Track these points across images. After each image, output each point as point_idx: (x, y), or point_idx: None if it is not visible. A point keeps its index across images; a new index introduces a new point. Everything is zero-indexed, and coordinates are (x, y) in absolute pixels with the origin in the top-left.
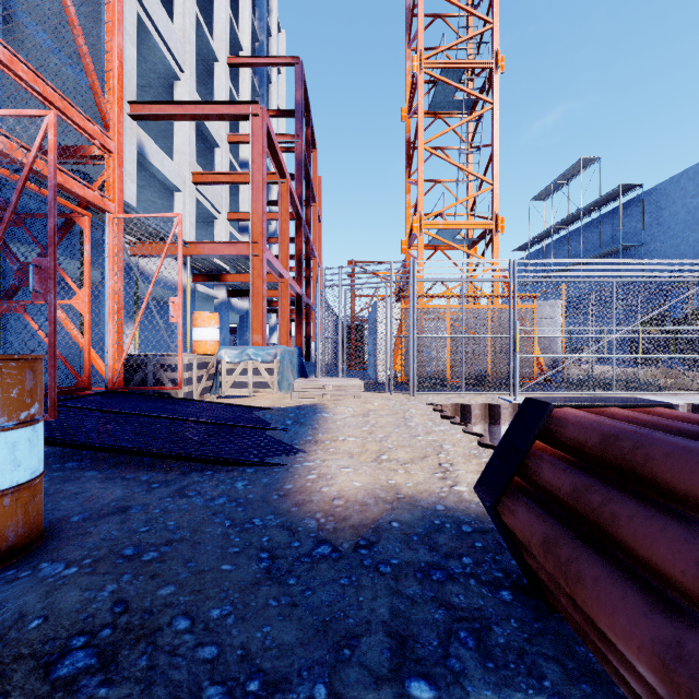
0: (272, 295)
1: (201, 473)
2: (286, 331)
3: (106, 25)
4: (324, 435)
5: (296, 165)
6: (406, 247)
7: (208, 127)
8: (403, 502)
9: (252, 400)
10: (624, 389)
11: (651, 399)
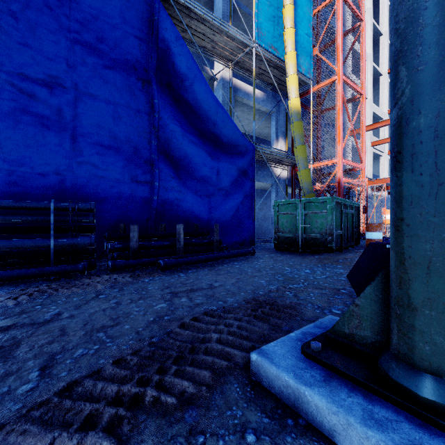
0: None
1: None
2: None
3: (361, 134)
4: None
5: None
6: None
7: (377, 114)
8: None
9: None
10: None
11: None
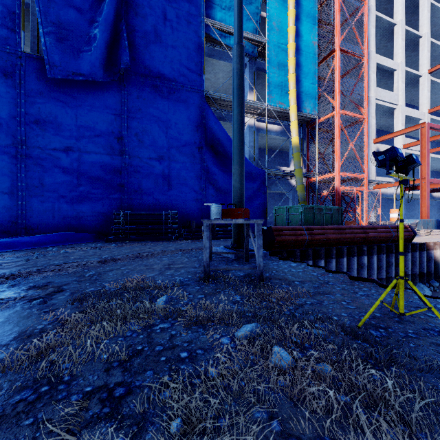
0: None
1: None
2: None
3: (364, 150)
4: None
5: None
6: None
7: (413, 116)
8: None
9: None
10: None
11: None
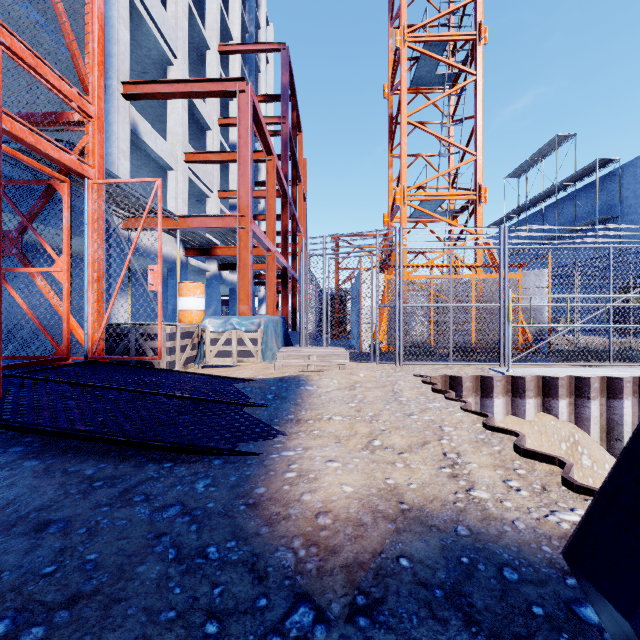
0: (260, 268)
1: (159, 465)
2: (273, 302)
3: None
4: (308, 412)
5: (282, 145)
6: (389, 220)
7: (199, 110)
8: (410, 519)
9: (235, 370)
10: (622, 360)
11: None
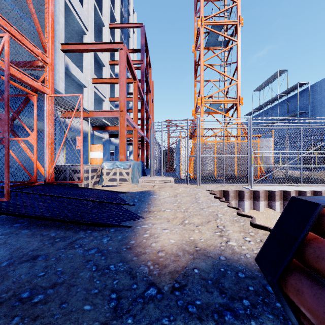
0: (130, 136)
1: (85, 231)
2: (136, 153)
3: (45, 0)
4: (154, 207)
5: (141, 75)
6: (194, 113)
7: (99, 57)
8: (200, 254)
9: (118, 188)
10: (306, 182)
11: (322, 188)
